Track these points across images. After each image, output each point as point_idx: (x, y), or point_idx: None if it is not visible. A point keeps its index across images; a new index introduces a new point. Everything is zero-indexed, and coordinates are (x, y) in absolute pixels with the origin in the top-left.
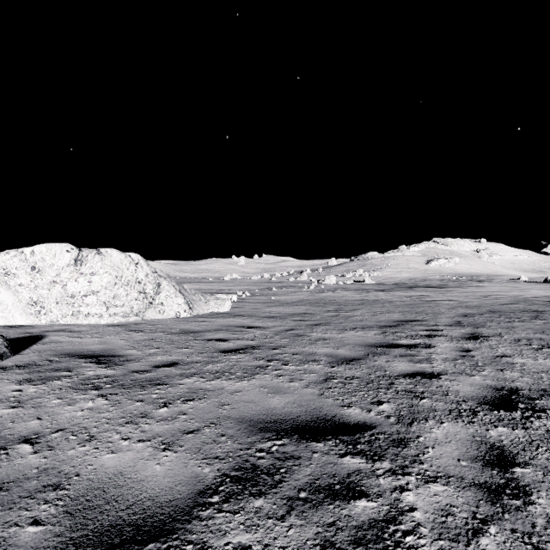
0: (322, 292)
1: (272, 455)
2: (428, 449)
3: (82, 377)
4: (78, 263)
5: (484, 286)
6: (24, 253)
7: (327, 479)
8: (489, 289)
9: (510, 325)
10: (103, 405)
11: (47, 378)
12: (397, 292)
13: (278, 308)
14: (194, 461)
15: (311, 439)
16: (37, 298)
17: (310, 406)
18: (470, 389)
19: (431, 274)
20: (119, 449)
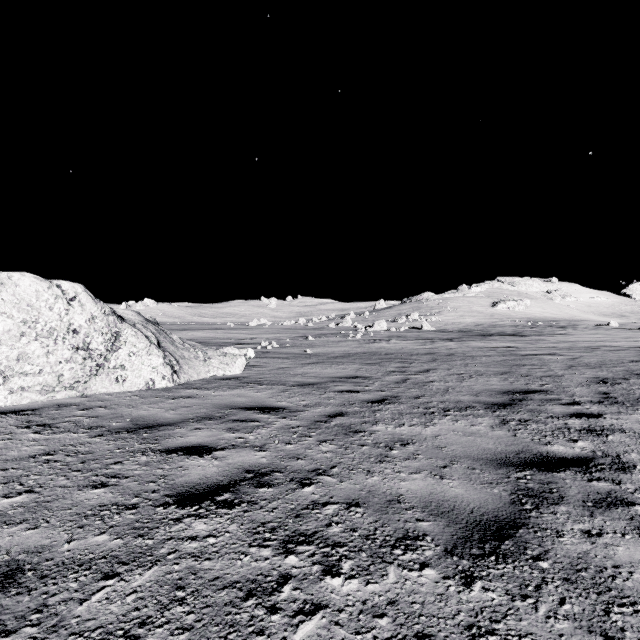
0: (374, 342)
1: None
2: None
3: None
4: None
5: (572, 334)
6: None
7: None
8: (583, 337)
9: None
10: None
11: None
12: (471, 342)
13: (314, 367)
14: None
15: None
16: None
17: None
18: None
19: (500, 319)
20: None
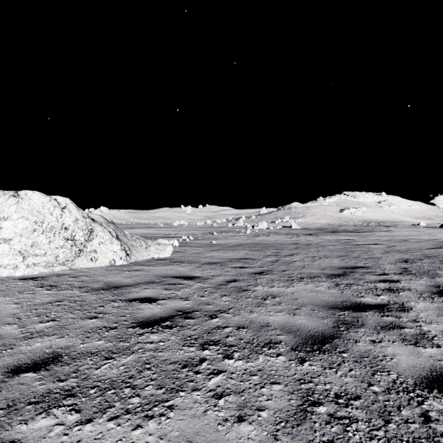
0: (258, 236)
1: None
2: None
3: None
4: None
5: (393, 231)
6: None
7: None
8: (400, 233)
9: None
10: None
11: None
12: (324, 236)
13: (218, 252)
14: None
15: None
16: None
17: None
18: None
19: (345, 221)
20: None
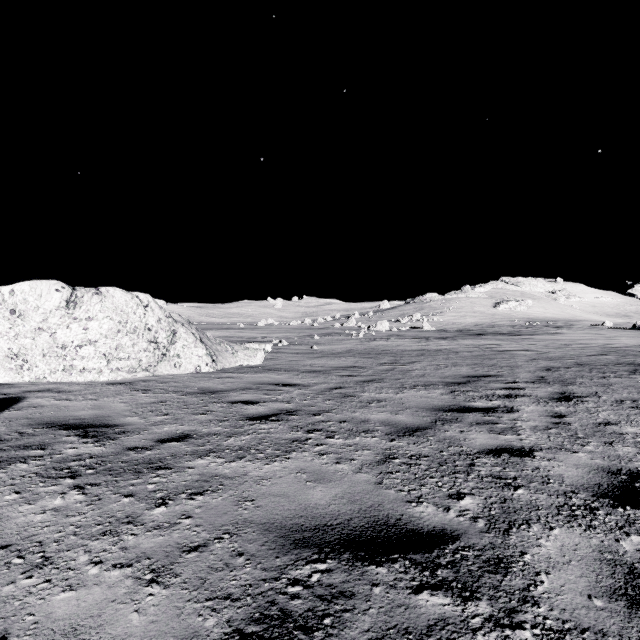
0: (374, 340)
1: (312, 590)
2: (541, 577)
3: (57, 458)
4: (71, 305)
5: (563, 333)
6: (1, 293)
7: (397, 637)
8: (570, 336)
9: (605, 381)
10: (76, 502)
11: (9, 460)
12: (462, 340)
13: (320, 360)
14: (193, 603)
15: (369, 560)
16: (18, 349)
17: (365, 503)
18: (577, 473)
19: (500, 319)
20: (81, 581)
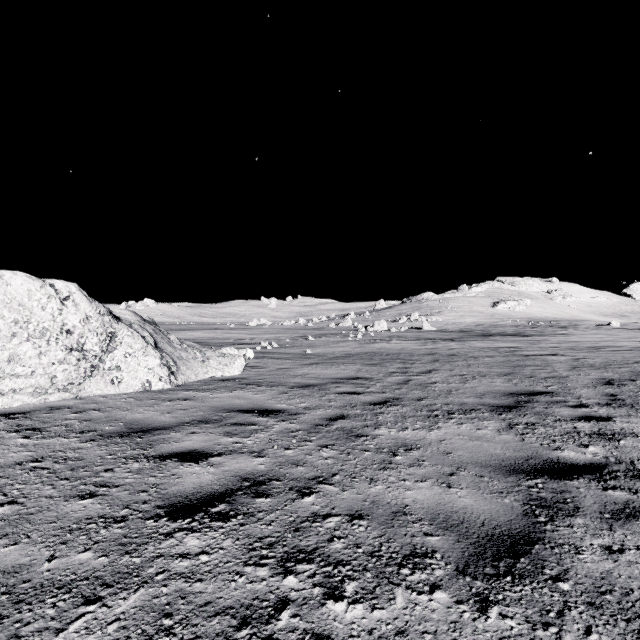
0: (374, 342)
1: None
2: None
3: None
4: None
5: (573, 334)
6: None
7: None
8: (585, 337)
9: None
10: None
11: None
12: (473, 342)
13: (315, 367)
14: None
15: None
16: None
17: None
18: None
19: (501, 319)
20: None
